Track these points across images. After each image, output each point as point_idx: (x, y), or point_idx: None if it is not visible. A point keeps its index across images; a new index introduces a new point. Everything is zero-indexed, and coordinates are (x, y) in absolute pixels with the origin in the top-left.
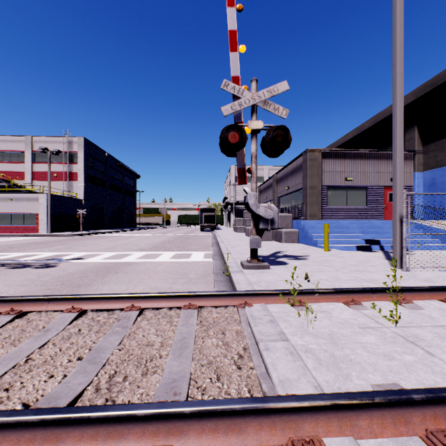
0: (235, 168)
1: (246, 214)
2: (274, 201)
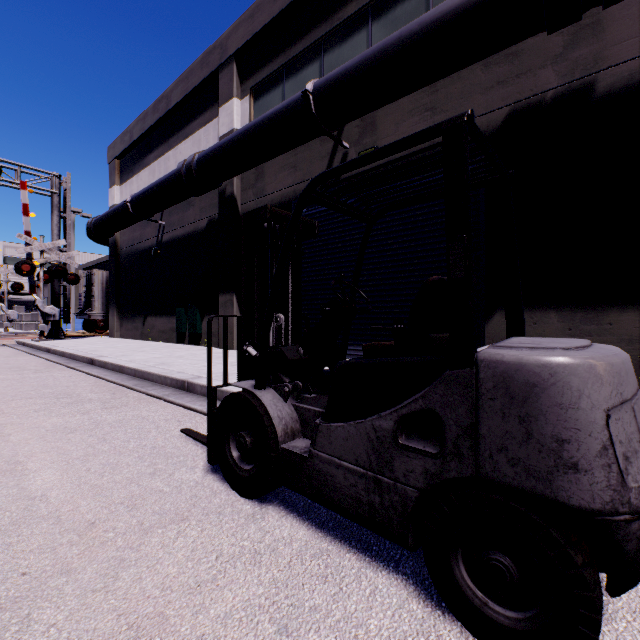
0: (4, 246)
1: (17, 310)
2: (49, 299)
